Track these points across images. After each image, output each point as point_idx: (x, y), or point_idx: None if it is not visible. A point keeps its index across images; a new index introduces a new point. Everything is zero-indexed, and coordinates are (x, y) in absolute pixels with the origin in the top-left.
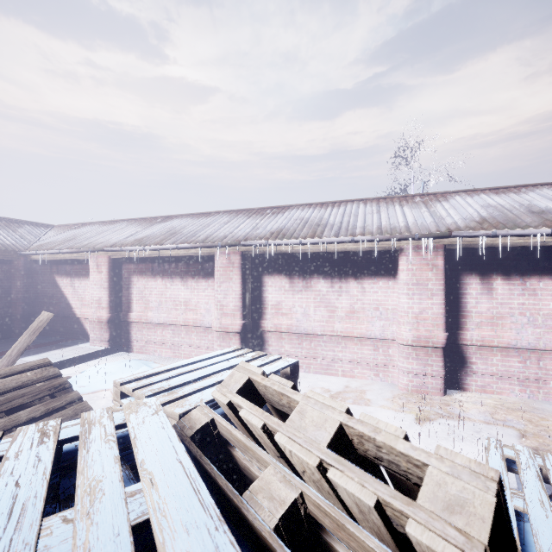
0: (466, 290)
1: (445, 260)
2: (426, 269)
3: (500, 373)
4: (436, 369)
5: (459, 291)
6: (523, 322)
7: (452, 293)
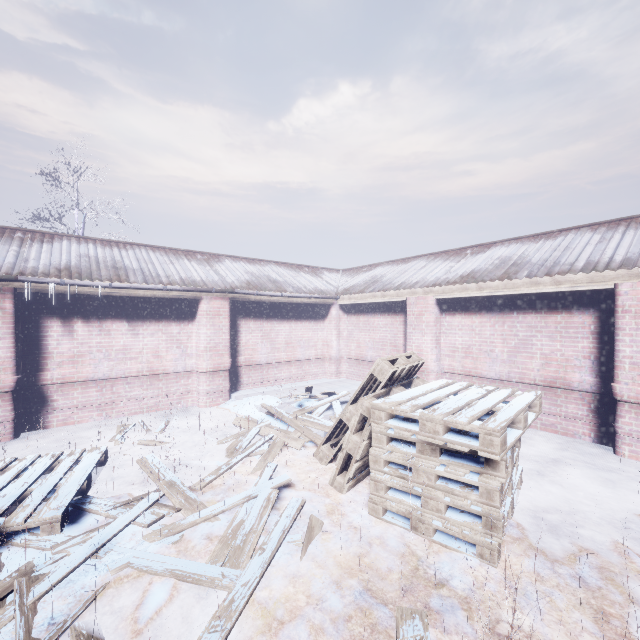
0: (47, 332)
1: (16, 303)
2: None
3: (81, 404)
4: (4, 414)
5: (40, 334)
6: (100, 357)
7: (32, 336)
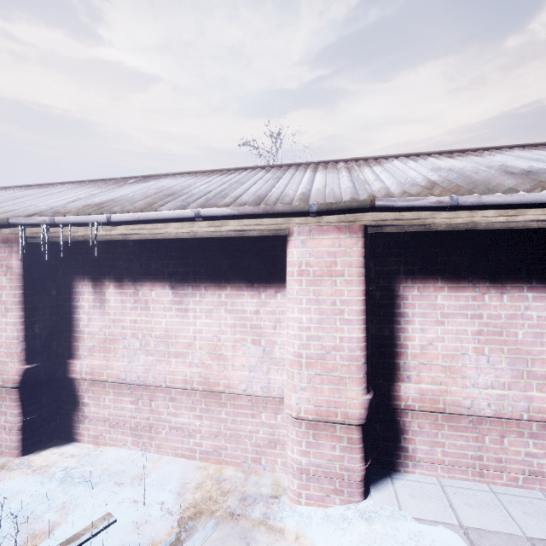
0: (78, 301)
1: (25, 259)
2: (0, 272)
3: (112, 418)
4: (11, 419)
5: (72, 304)
6: (135, 346)
7: (64, 306)
